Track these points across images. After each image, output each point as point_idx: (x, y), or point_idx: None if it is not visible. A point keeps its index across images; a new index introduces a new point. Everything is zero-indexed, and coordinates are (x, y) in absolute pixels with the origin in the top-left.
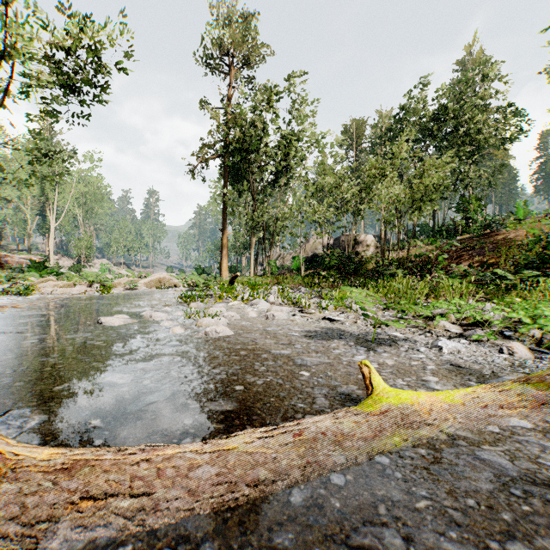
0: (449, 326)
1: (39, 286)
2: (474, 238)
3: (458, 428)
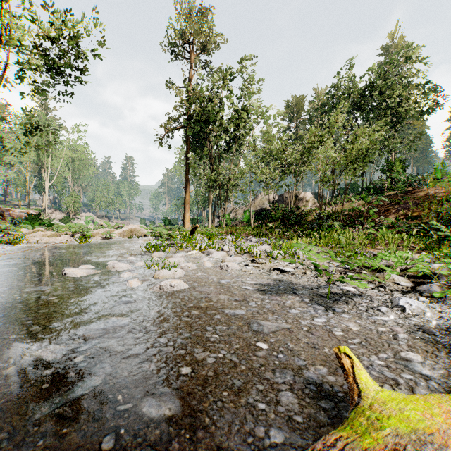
0: (397, 278)
1: (30, 236)
2: (399, 194)
3: None
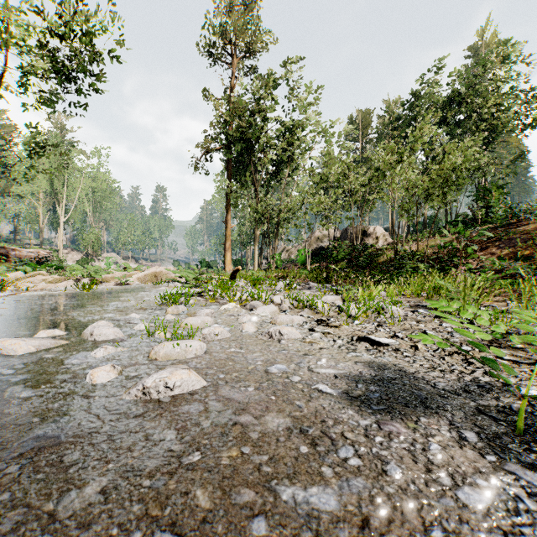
0: None
1: (26, 281)
2: (499, 228)
3: None
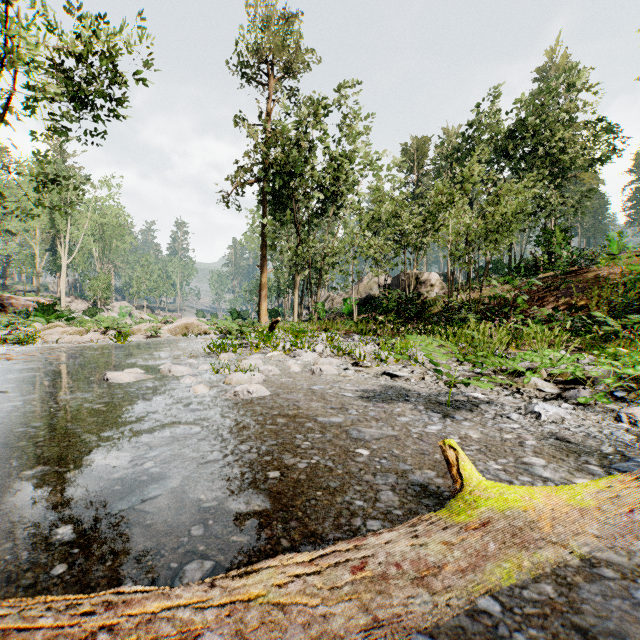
0: (541, 384)
1: (45, 333)
2: (559, 276)
3: (593, 545)
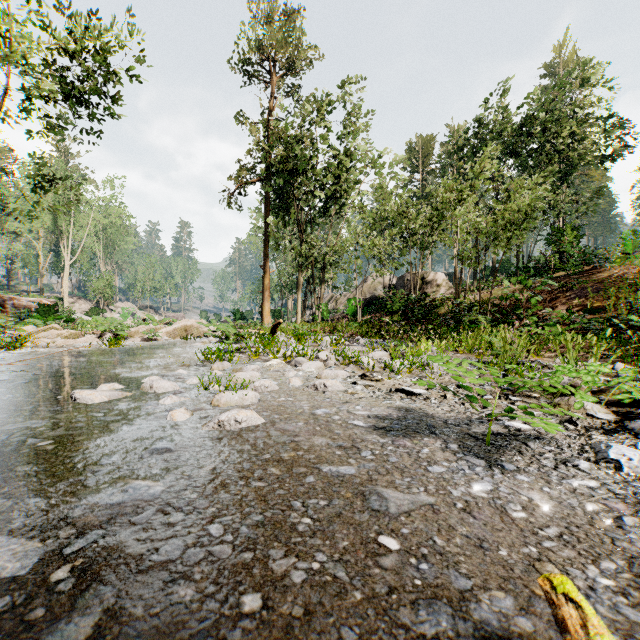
0: (590, 407)
1: (39, 336)
2: (572, 276)
3: None
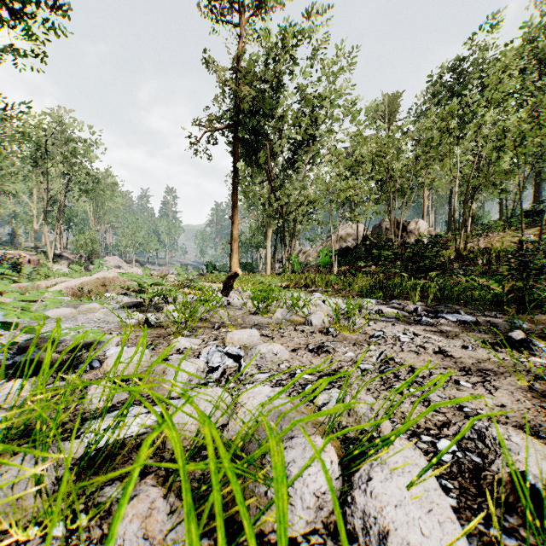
0: None
1: None
2: None
3: None
